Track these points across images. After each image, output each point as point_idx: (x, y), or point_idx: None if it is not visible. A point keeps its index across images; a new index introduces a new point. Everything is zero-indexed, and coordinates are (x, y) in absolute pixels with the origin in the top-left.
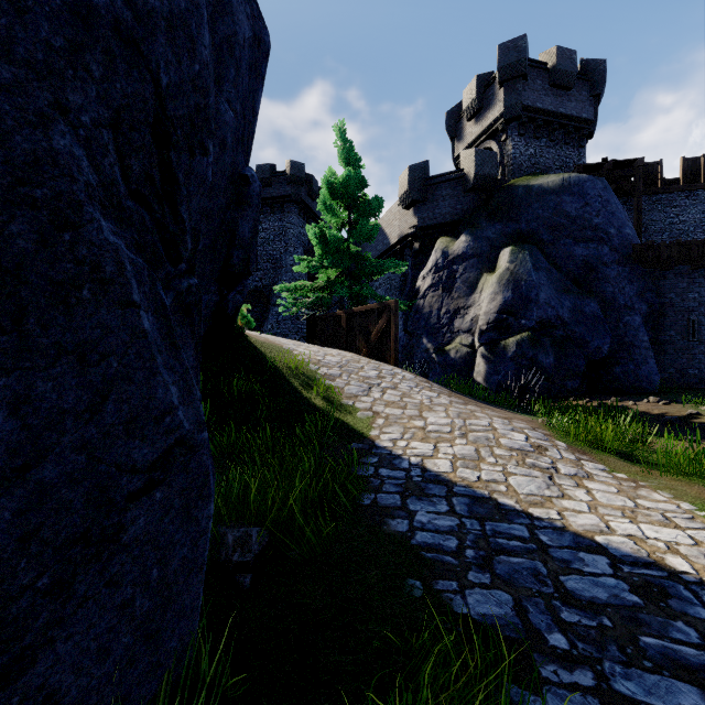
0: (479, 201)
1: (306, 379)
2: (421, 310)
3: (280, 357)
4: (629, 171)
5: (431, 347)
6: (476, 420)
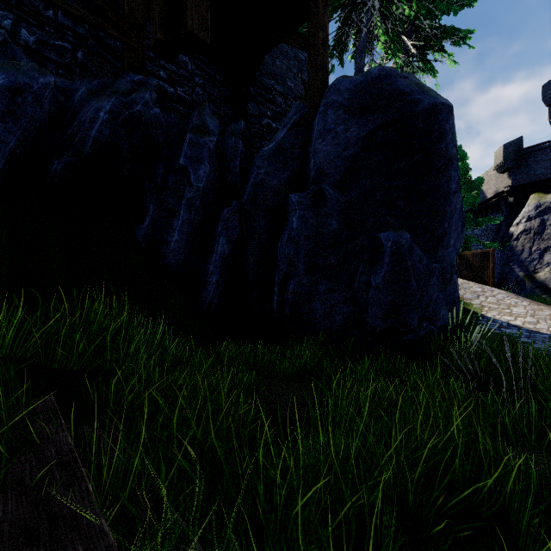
0: None
1: None
2: (514, 248)
3: None
4: None
5: (522, 274)
6: (542, 311)
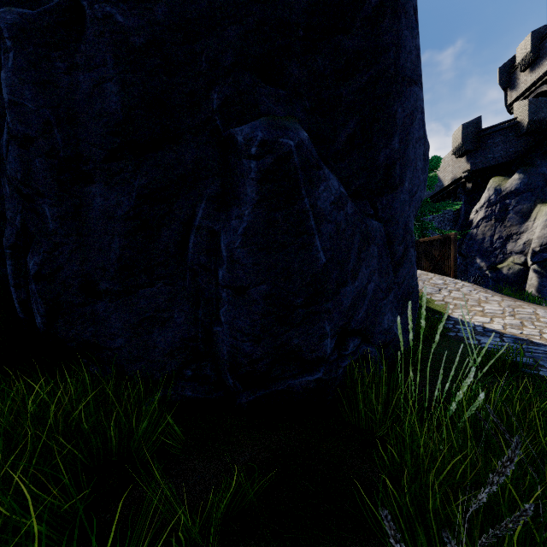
0: (534, 141)
1: None
2: (474, 237)
3: None
4: None
5: (484, 266)
6: (522, 309)
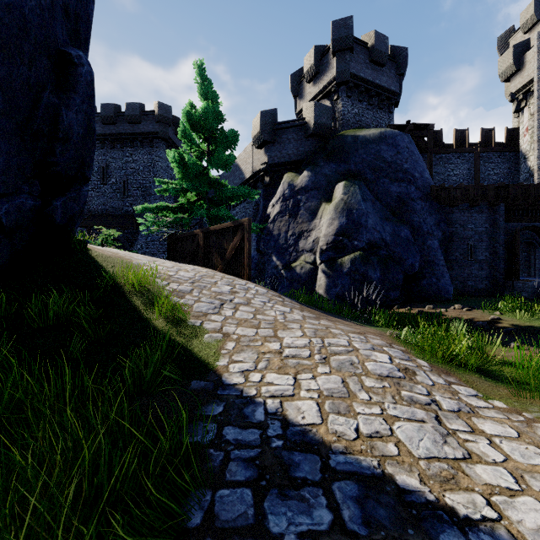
0: (318, 145)
1: (151, 296)
2: (271, 232)
3: (122, 272)
4: (424, 132)
5: (280, 264)
6: (334, 339)
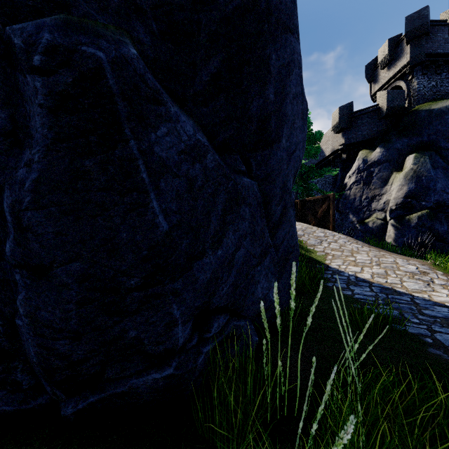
0: (390, 123)
1: None
2: (348, 197)
3: None
4: None
5: (355, 220)
6: (385, 258)
